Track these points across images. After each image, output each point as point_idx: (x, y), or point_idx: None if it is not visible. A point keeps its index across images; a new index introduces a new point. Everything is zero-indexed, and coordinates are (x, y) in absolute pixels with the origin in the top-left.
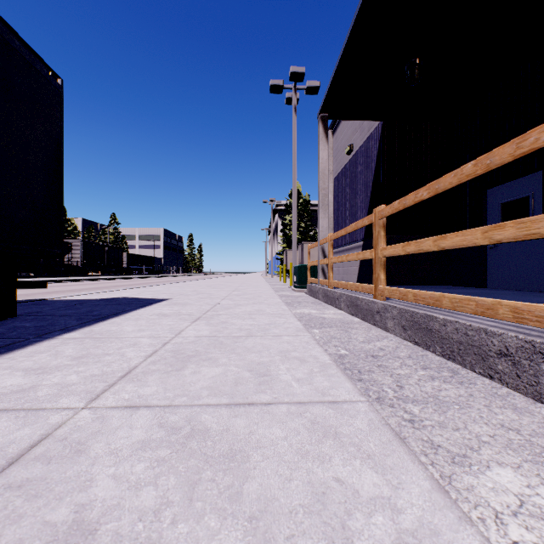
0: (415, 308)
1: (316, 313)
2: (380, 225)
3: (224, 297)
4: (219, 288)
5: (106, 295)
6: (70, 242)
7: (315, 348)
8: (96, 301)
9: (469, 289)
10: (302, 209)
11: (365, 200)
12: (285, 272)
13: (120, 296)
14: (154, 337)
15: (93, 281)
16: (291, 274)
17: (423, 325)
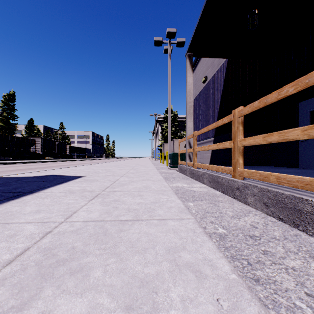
0: (276, 188)
1: (187, 186)
2: (239, 122)
3: (123, 174)
4: (121, 167)
5: (43, 173)
6: (34, 139)
7: (205, 241)
8: (31, 178)
9: (289, 169)
10: (173, 120)
11: (215, 111)
12: (163, 157)
13: (52, 173)
14: (42, 221)
15: (46, 163)
16: (167, 159)
17: (290, 205)
